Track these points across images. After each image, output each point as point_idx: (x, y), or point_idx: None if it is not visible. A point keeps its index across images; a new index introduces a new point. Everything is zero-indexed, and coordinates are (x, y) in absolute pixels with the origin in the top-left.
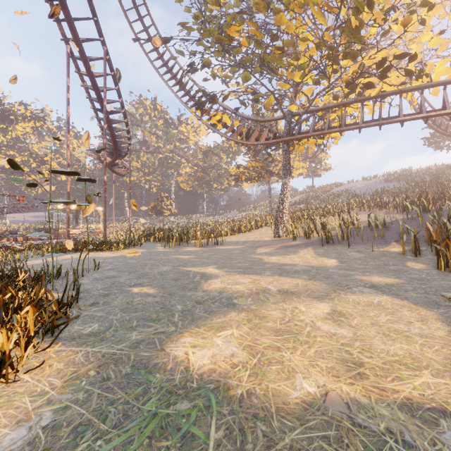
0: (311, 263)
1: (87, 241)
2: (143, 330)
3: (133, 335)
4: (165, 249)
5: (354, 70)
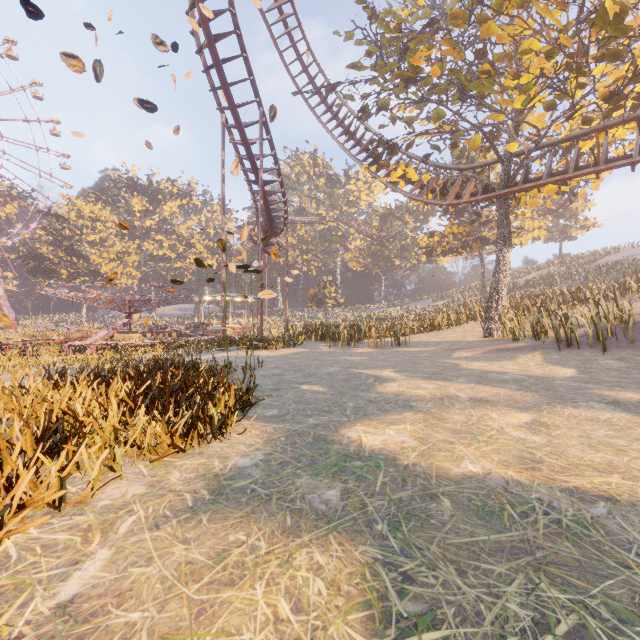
0: (531, 372)
1: (253, 336)
2: (318, 418)
3: (310, 420)
4: (331, 350)
5: (618, 77)
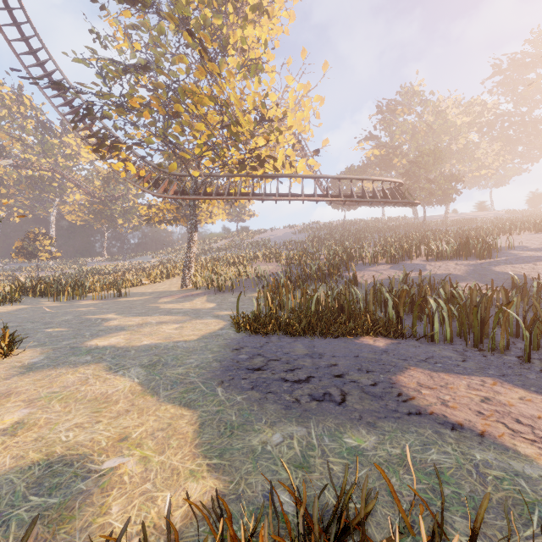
0: (195, 307)
1: None
2: (69, 341)
3: (64, 343)
4: (56, 304)
5: (240, 158)
